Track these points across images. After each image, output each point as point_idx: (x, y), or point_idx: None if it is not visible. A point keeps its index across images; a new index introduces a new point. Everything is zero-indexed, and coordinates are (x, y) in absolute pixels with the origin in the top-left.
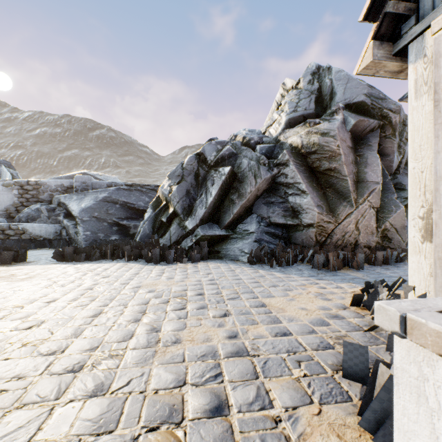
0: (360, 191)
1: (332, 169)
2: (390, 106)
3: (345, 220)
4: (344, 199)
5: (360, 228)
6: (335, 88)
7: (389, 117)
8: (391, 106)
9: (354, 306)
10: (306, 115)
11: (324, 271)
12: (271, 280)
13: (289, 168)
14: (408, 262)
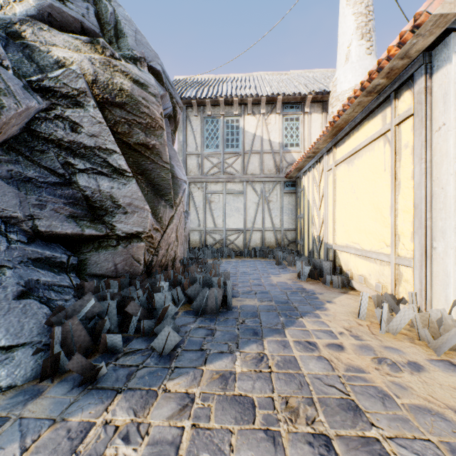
0: (175, 189)
1: (150, 147)
2: (178, 98)
3: (170, 227)
4: (162, 197)
5: (179, 238)
6: (122, 25)
7: (176, 110)
8: (179, 100)
9: (436, 354)
10: (87, 28)
11: (223, 312)
12: (295, 398)
13: (85, 110)
14: (452, 273)
